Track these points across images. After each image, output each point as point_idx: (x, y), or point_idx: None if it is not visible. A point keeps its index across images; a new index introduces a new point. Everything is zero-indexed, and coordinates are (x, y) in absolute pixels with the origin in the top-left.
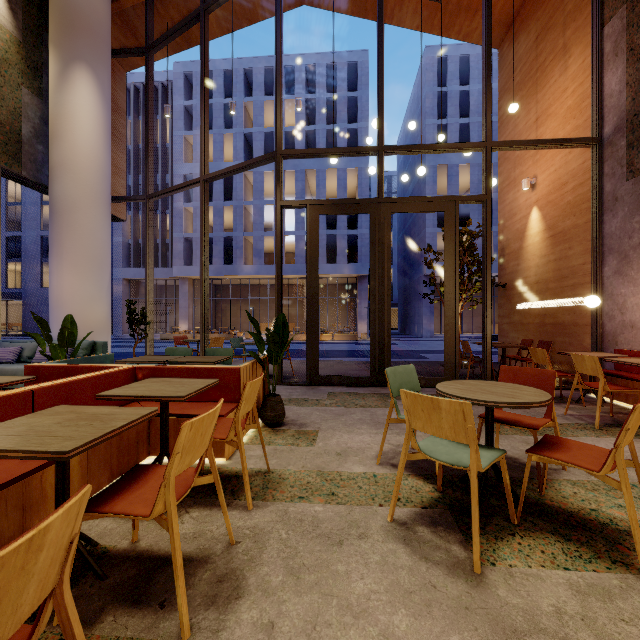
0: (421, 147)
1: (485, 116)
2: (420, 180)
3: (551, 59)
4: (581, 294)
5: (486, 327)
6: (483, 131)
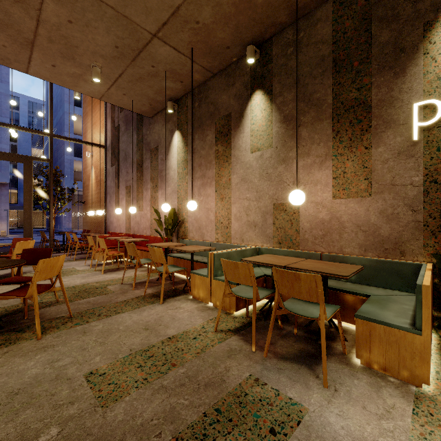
0: (7, 125)
1: (50, 120)
2: (61, 119)
3: (97, 100)
4: (103, 209)
5: (50, 224)
6: (49, 127)
